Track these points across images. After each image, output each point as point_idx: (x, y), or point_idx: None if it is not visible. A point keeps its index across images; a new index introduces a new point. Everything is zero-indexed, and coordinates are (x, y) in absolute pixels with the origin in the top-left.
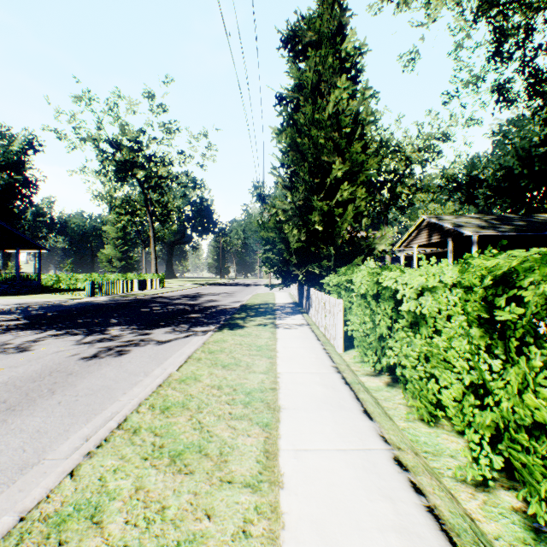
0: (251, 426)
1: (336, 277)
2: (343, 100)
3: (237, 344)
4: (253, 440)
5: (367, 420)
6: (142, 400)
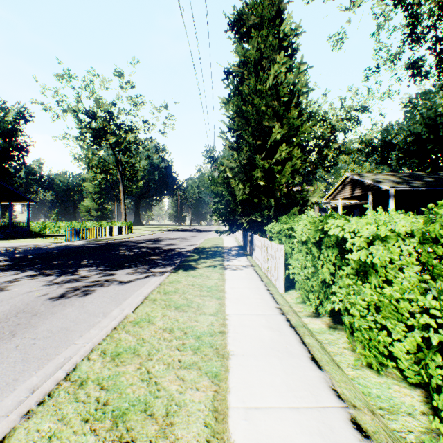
0: (200, 377)
1: (277, 225)
2: (281, 73)
3: (189, 284)
4: (201, 395)
5: (316, 369)
6: (95, 345)
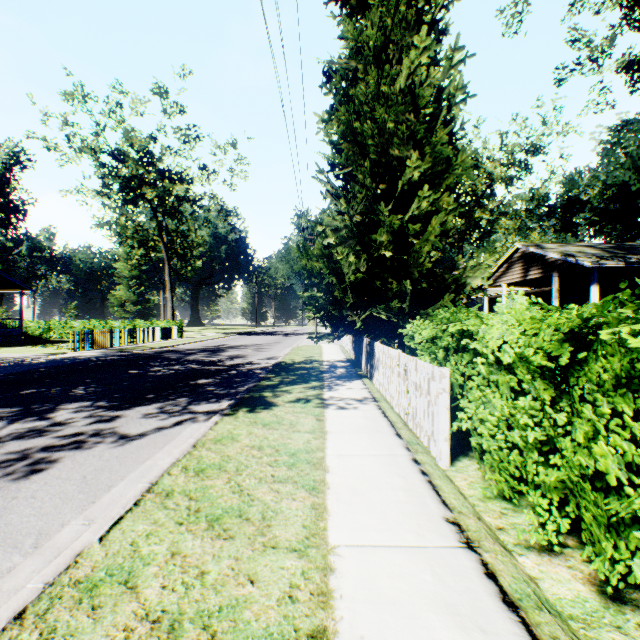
0: None
1: (427, 326)
2: (421, 66)
3: (253, 446)
4: None
5: None
6: None
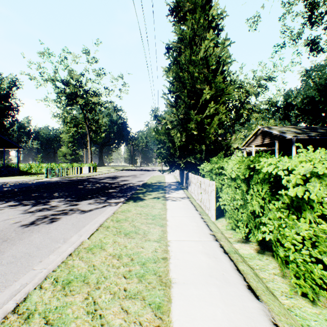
0: (144, 309)
1: (209, 165)
2: (210, 47)
3: (137, 213)
4: None
5: (253, 299)
6: (49, 272)
